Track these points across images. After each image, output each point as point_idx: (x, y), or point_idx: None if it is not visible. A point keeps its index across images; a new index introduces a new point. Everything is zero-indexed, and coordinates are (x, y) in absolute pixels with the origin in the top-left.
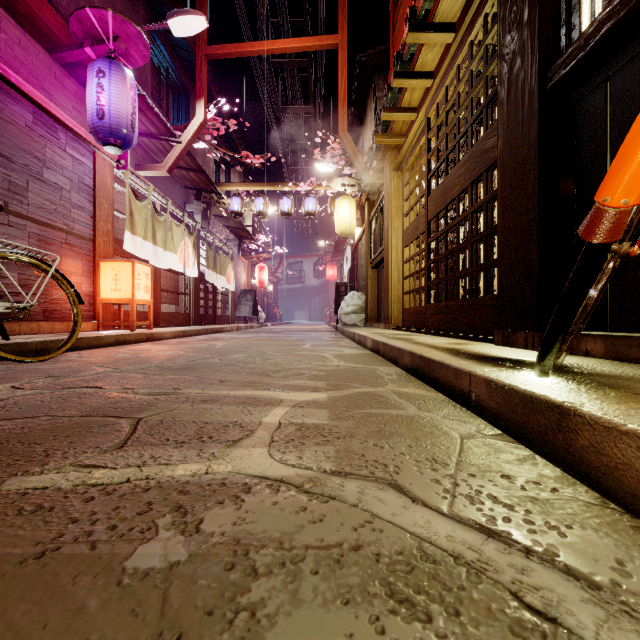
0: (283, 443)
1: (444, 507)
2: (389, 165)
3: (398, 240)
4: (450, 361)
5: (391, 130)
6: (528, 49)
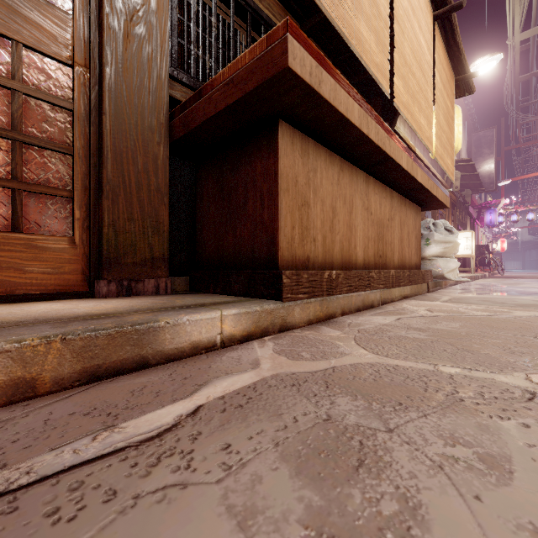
0: None
1: None
2: None
3: None
4: None
5: None
6: None
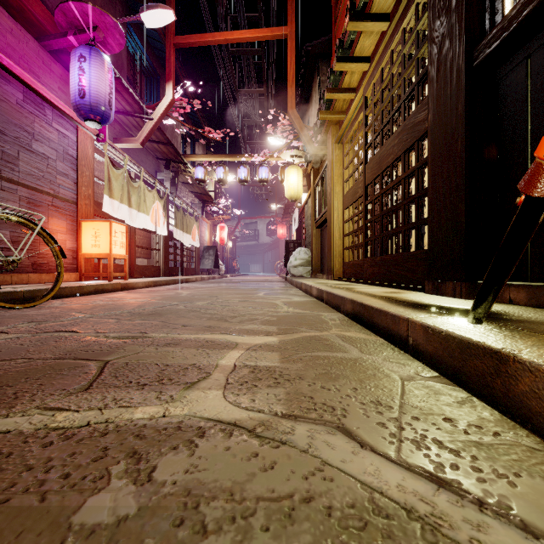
0: (237, 385)
1: (392, 453)
2: (331, 138)
3: (339, 203)
4: (388, 308)
5: (333, 108)
6: (456, 32)
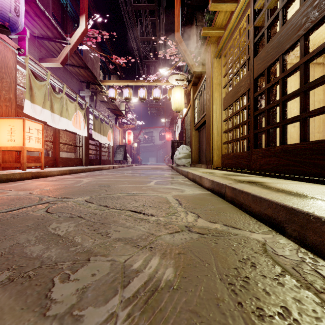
0: None
1: None
2: (211, 54)
3: (217, 106)
4: None
5: (214, 24)
6: None
